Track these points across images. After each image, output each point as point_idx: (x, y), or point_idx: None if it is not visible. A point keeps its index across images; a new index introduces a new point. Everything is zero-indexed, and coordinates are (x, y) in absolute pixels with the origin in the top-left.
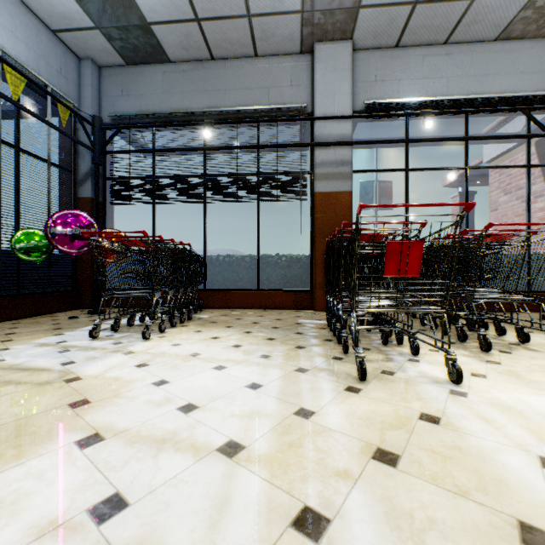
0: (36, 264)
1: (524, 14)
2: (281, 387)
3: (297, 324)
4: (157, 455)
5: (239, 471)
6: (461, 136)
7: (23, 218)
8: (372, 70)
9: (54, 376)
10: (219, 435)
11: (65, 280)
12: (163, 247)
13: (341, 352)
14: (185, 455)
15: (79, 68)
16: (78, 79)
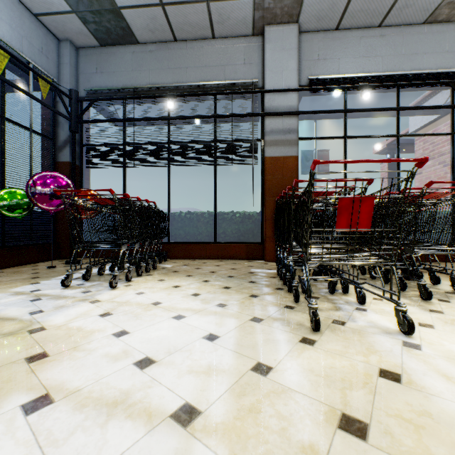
0: (19, 220)
1: None
2: (237, 338)
3: (250, 273)
4: (106, 423)
5: (194, 446)
6: None
7: (7, 179)
8: (315, 50)
9: (19, 326)
10: (174, 397)
11: (47, 234)
12: (130, 204)
13: (292, 300)
14: (136, 423)
15: (59, 48)
16: (58, 58)
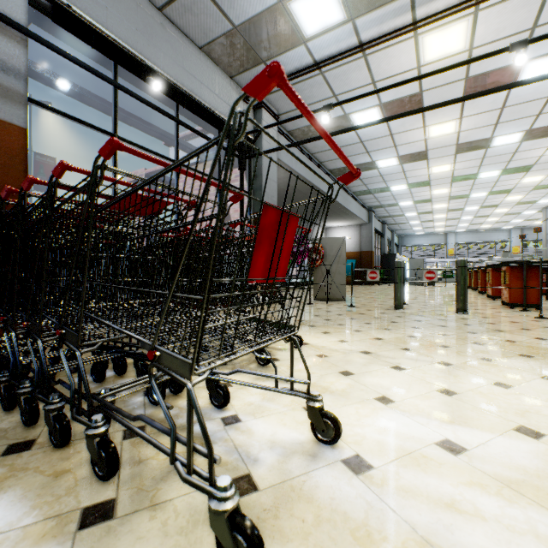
0: None
1: (224, 41)
2: None
3: None
4: None
5: None
6: (162, 130)
7: None
8: None
9: None
10: None
11: None
12: None
13: (88, 477)
14: None
15: None
16: None
